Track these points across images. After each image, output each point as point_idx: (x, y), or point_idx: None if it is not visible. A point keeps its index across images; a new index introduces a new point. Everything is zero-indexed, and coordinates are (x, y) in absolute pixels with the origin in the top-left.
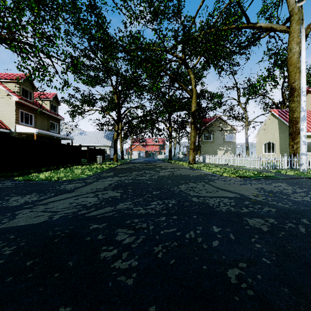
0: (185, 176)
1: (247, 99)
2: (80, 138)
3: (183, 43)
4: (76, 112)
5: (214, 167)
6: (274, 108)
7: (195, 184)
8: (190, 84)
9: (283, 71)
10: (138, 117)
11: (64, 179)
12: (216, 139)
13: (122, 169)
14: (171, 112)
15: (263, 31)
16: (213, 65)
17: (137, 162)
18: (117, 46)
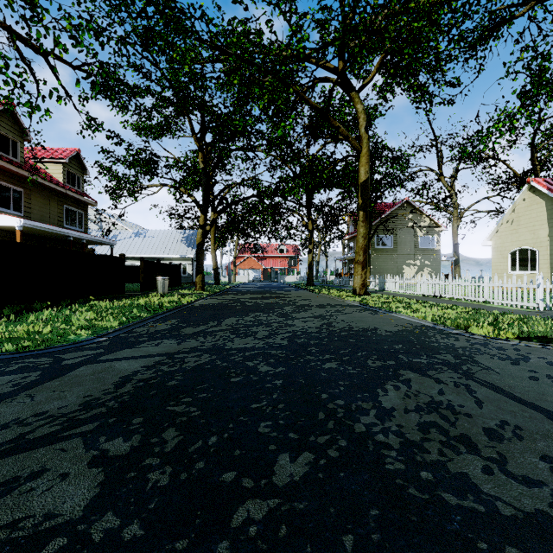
0: (368, 334)
1: (457, 170)
2: (135, 243)
3: (346, 23)
4: (121, 190)
5: (416, 303)
6: (513, 184)
7: (430, 381)
8: (352, 131)
9: (551, 99)
10: (246, 199)
11: (4, 350)
12: (402, 244)
13: (203, 310)
14: (314, 187)
15: (518, 5)
16: (405, 85)
17: (244, 290)
18: (196, 30)
